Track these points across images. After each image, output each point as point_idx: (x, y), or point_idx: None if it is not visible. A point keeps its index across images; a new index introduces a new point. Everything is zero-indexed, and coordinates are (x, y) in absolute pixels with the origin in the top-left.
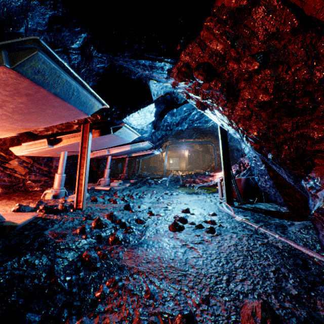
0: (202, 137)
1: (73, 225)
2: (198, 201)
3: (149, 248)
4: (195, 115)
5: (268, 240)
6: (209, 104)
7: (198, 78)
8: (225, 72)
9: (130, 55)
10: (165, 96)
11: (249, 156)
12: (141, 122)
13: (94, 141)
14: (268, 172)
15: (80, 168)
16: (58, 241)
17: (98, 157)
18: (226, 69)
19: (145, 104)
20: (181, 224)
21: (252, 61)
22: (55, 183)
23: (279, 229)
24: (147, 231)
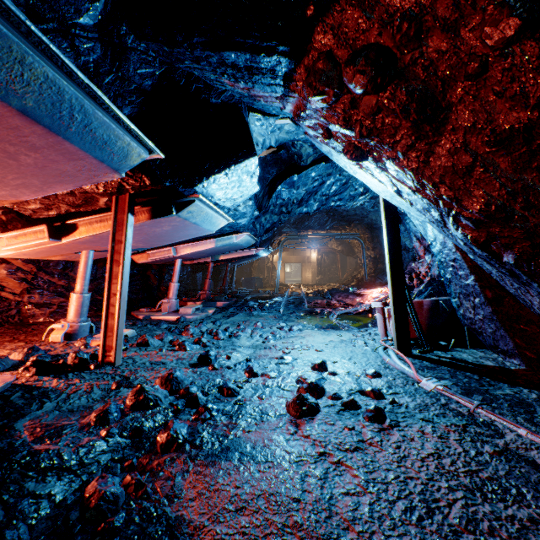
0: (341, 228)
1: (88, 401)
2: (341, 345)
3: (244, 464)
4: (331, 186)
5: (506, 443)
6: (374, 146)
7: (355, 81)
8: (417, 63)
9: (204, 41)
10: (279, 153)
11: (441, 258)
12: (233, 195)
13: (142, 230)
14: (482, 290)
15: (110, 282)
16: (40, 448)
17: (157, 261)
18: (421, 55)
19: (239, 156)
20: (313, 399)
21: (501, 16)
22: (70, 310)
23: (520, 411)
24: (241, 416)
